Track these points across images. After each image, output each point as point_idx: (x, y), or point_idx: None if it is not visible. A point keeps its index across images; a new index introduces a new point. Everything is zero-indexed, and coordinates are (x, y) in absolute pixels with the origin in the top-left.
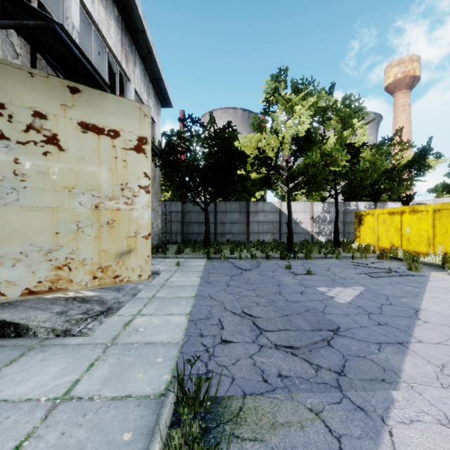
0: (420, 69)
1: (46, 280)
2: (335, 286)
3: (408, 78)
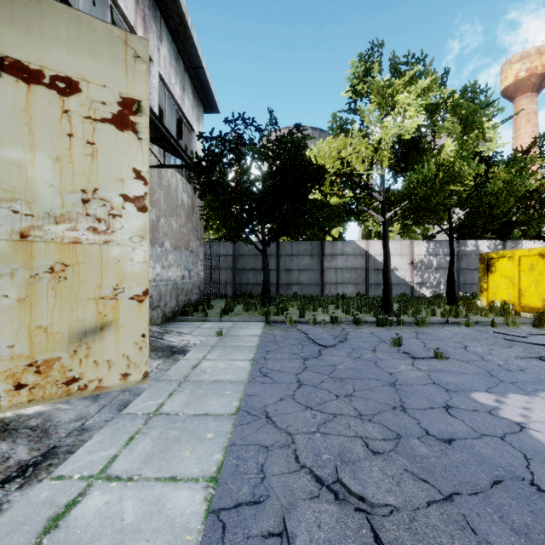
0: None
1: None
2: (505, 390)
3: (535, 77)
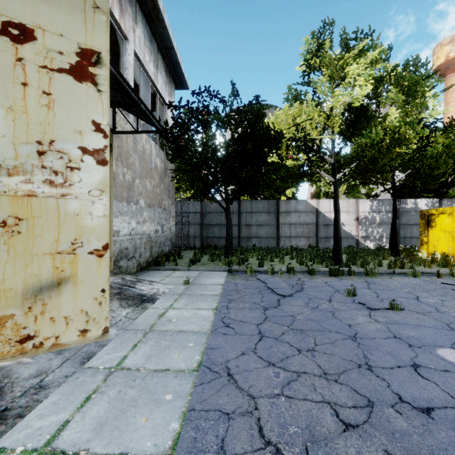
0: None
1: None
2: None
3: None
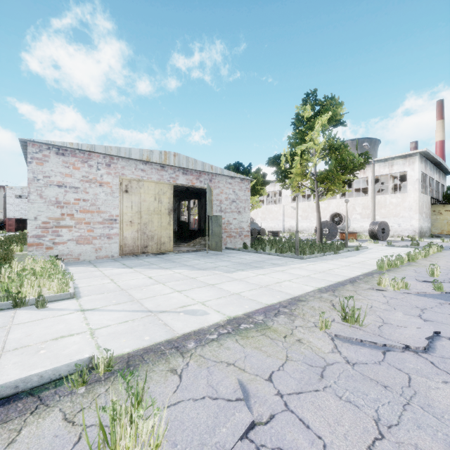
0: None
1: (440, 232)
2: None
3: None
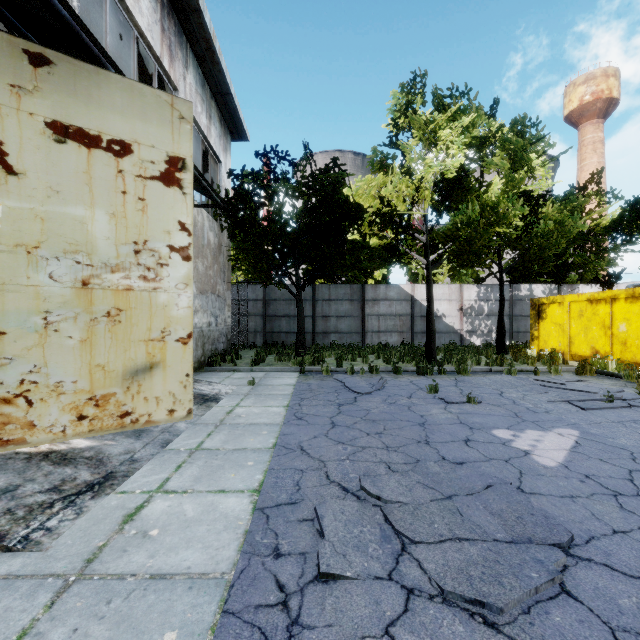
0: (618, 88)
1: None
2: (524, 427)
3: (601, 102)
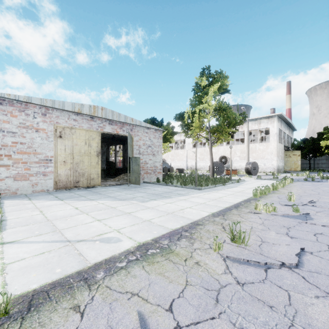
0: None
1: (289, 169)
2: None
3: None
